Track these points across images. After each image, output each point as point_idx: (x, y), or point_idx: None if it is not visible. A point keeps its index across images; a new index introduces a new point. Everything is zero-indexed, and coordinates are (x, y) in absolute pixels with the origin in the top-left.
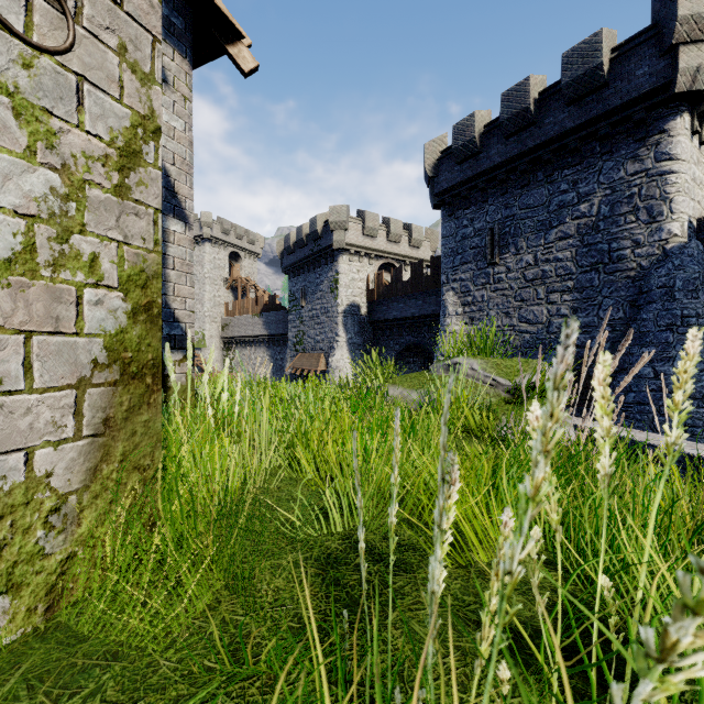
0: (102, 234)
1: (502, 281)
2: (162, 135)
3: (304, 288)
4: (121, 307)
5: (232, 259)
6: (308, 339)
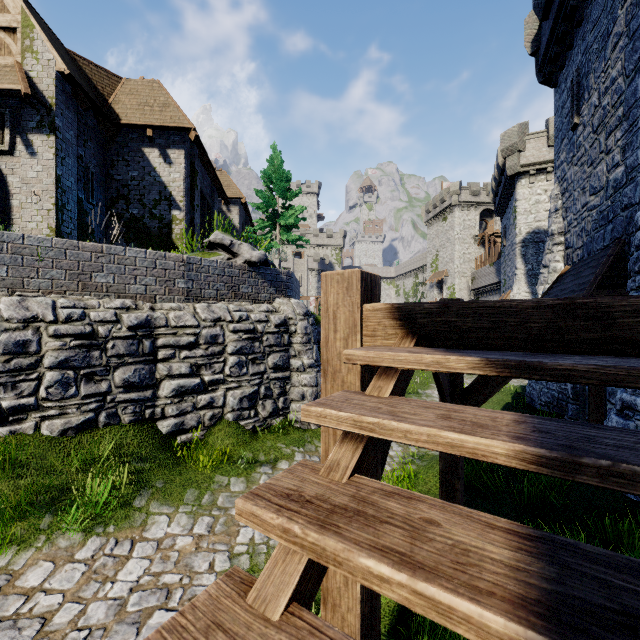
0: (46, 222)
1: (580, 145)
2: (170, 183)
3: (504, 227)
4: (49, 231)
5: (486, 216)
6: (506, 278)
